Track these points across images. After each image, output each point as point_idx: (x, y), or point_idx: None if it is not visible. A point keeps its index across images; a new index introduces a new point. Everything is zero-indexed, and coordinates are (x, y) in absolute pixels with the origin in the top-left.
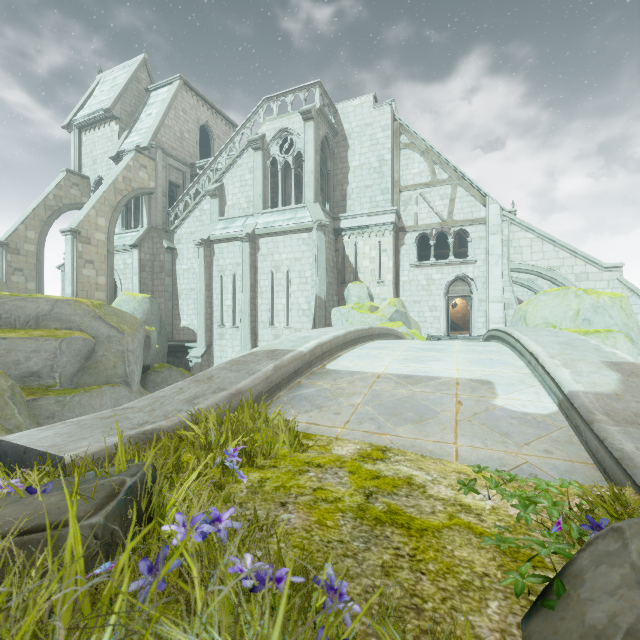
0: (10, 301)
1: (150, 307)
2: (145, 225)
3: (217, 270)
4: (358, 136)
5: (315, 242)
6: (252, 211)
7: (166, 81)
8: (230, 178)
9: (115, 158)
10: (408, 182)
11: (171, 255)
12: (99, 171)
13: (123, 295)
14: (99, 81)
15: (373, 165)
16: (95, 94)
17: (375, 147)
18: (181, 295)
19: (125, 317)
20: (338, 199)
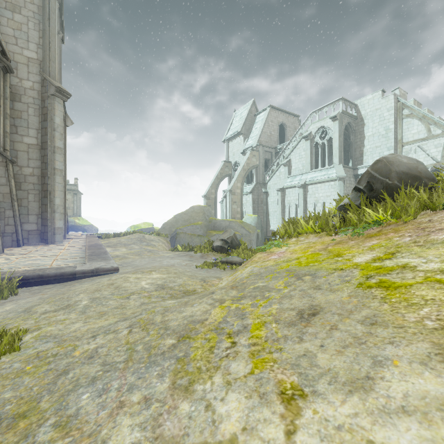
0: (218, 222)
1: (257, 221)
2: (254, 182)
3: (287, 202)
4: (371, 117)
5: (337, 187)
6: (305, 171)
7: (263, 109)
8: (293, 155)
9: (242, 152)
10: (408, 139)
11: (266, 195)
12: (235, 158)
13: (247, 216)
14: (234, 116)
15: (381, 133)
16: (233, 123)
17: (382, 122)
18: (270, 214)
19: (250, 226)
20: (357, 156)
